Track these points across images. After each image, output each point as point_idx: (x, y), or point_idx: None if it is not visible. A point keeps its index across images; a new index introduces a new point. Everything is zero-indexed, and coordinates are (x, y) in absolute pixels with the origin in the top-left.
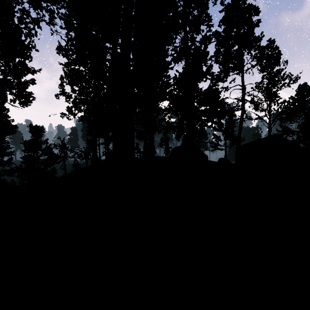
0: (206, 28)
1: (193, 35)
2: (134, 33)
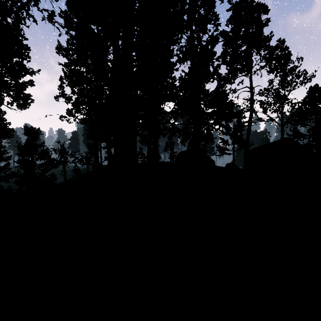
0: (212, 28)
1: (199, 34)
2: (137, 27)
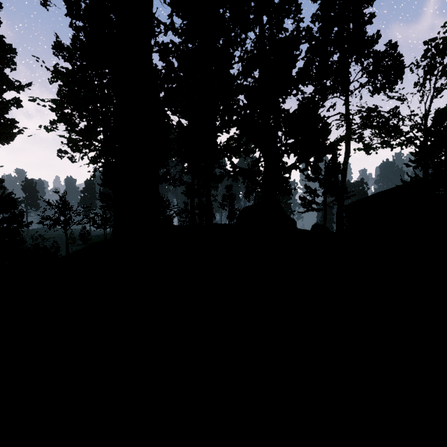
0: (292, 24)
1: (272, 32)
2: None
